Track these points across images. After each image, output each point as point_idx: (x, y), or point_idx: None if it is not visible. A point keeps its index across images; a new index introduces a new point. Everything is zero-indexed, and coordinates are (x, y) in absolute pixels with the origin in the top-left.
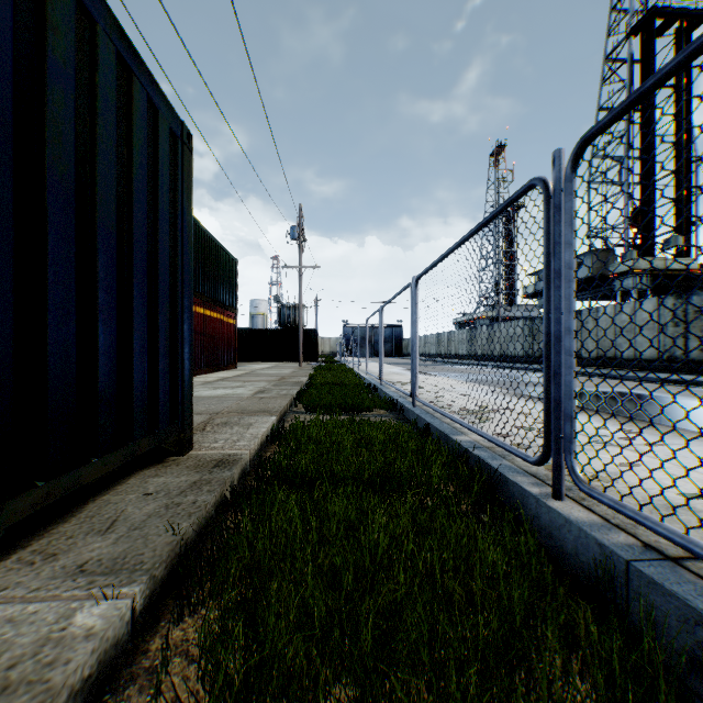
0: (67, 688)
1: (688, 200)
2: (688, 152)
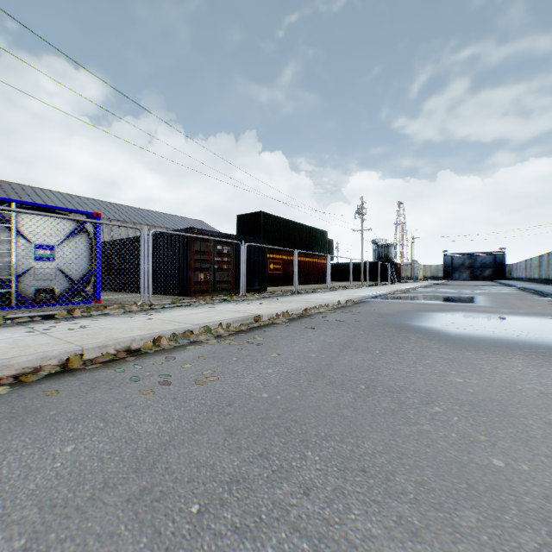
0: None
1: None
2: None
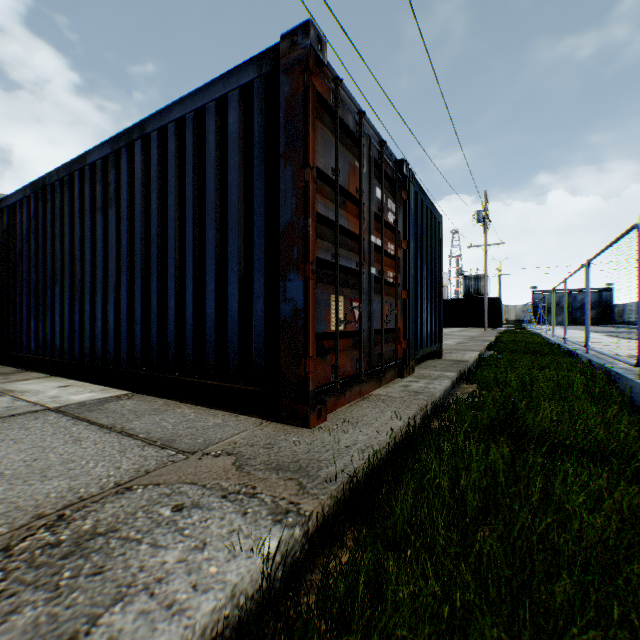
0: (452, 379)
1: None
2: None
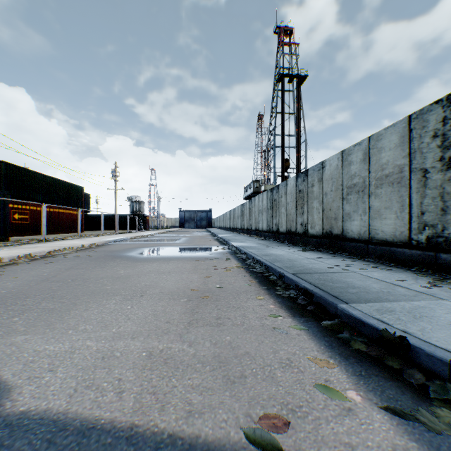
0: None
1: (300, 158)
2: (300, 136)
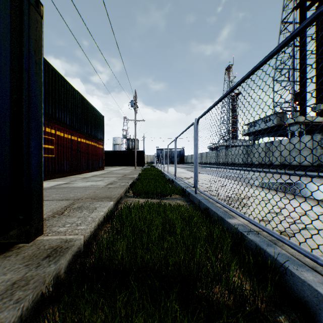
0: None
1: (322, 89)
2: (322, 65)
